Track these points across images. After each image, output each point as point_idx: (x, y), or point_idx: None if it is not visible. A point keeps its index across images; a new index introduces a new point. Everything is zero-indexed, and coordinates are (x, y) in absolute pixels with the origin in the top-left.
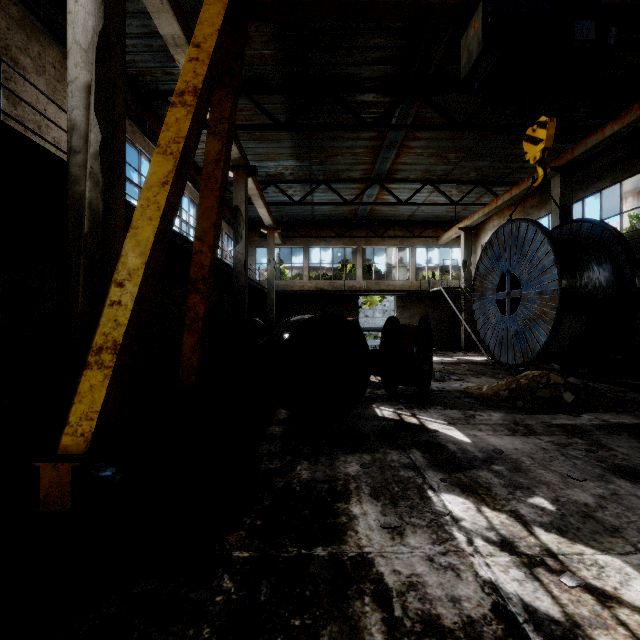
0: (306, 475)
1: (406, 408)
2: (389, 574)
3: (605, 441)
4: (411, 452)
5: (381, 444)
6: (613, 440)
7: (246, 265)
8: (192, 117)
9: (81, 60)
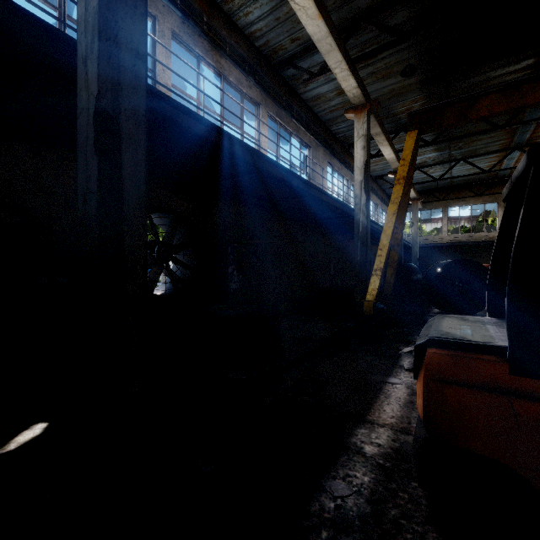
0: None
1: None
2: None
3: None
4: None
5: None
6: None
7: None
8: (403, 188)
9: (359, 173)
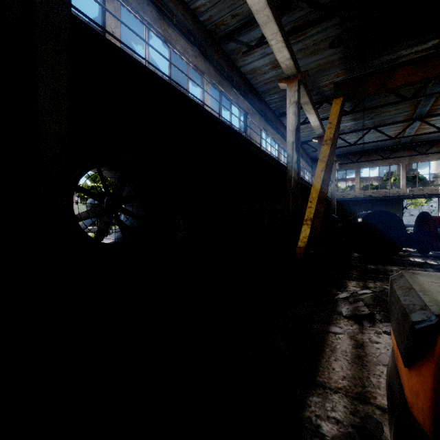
0: (373, 267)
1: (431, 260)
2: None
3: None
4: (427, 269)
5: (410, 266)
6: None
7: None
8: (330, 148)
9: (291, 135)
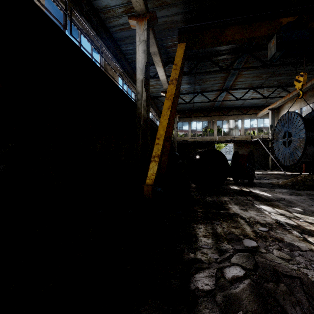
0: (210, 199)
1: (243, 187)
2: (244, 216)
3: None
4: (247, 197)
5: (235, 195)
6: None
7: None
8: (175, 87)
9: (140, 72)
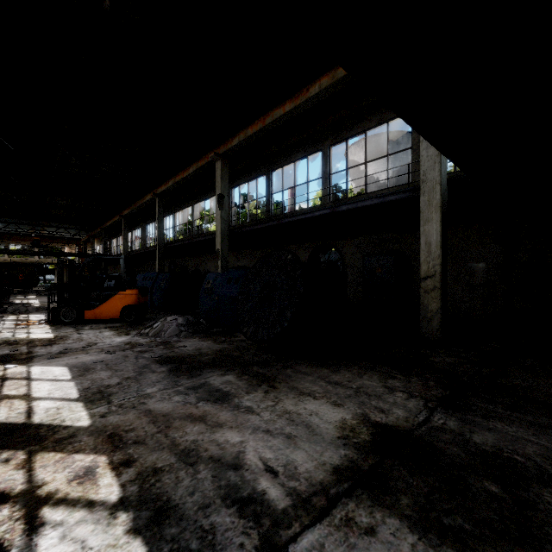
0: None
1: None
2: None
3: None
4: None
5: None
6: None
7: None
8: None
9: None
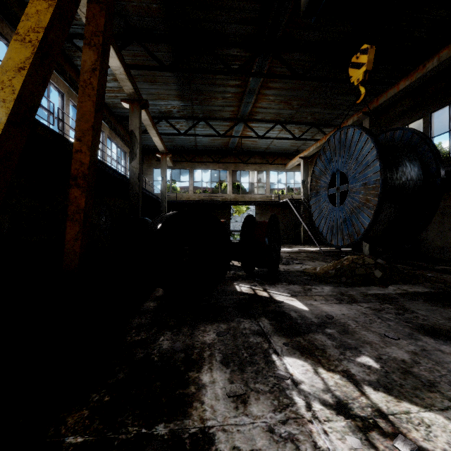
0: (166, 345)
1: (259, 284)
2: None
3: (408, 306)
4: (261, 320)
5: (237, 314)
6: (413, 305)
7: (140, 177)
8: (53, 10)
9: None
